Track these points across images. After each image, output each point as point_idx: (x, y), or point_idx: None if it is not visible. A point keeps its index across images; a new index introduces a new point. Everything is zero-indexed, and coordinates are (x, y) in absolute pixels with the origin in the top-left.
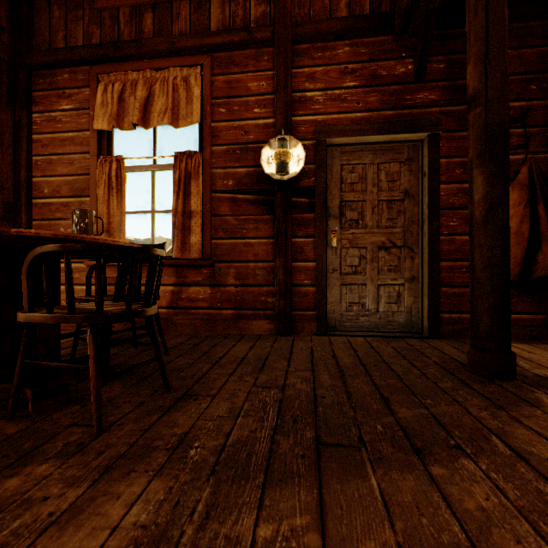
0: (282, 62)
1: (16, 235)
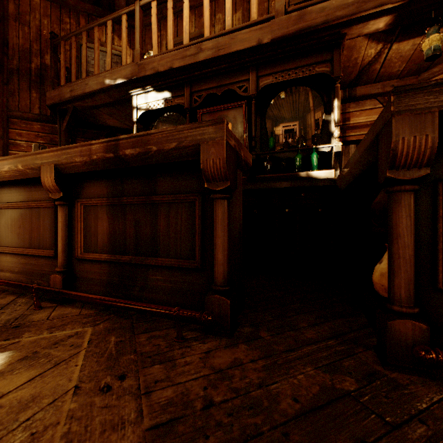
0: (1, 126)
1: None
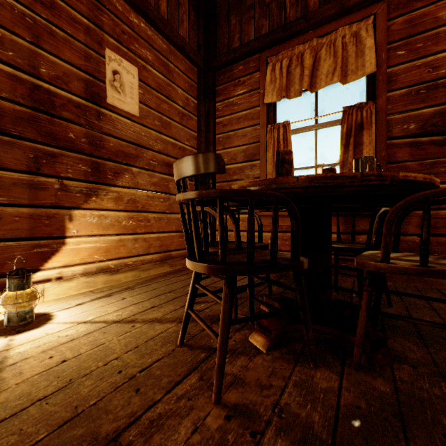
0: None
1: (402, 179)
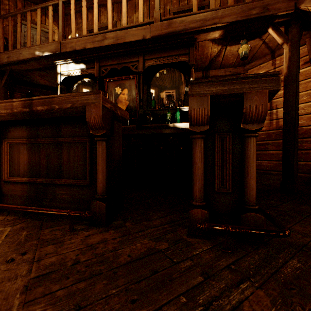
0: None
1: None
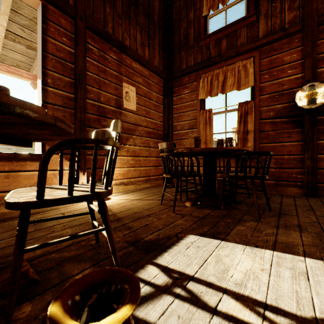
0: (309, 40)
1: (228, 149)
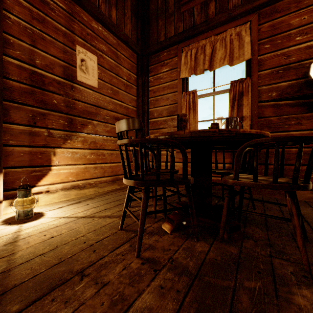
0: None
1: (242, 133)
